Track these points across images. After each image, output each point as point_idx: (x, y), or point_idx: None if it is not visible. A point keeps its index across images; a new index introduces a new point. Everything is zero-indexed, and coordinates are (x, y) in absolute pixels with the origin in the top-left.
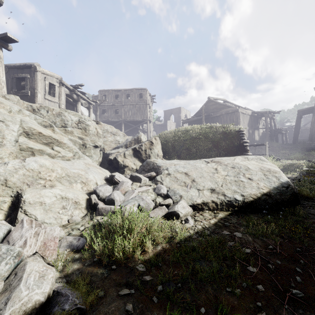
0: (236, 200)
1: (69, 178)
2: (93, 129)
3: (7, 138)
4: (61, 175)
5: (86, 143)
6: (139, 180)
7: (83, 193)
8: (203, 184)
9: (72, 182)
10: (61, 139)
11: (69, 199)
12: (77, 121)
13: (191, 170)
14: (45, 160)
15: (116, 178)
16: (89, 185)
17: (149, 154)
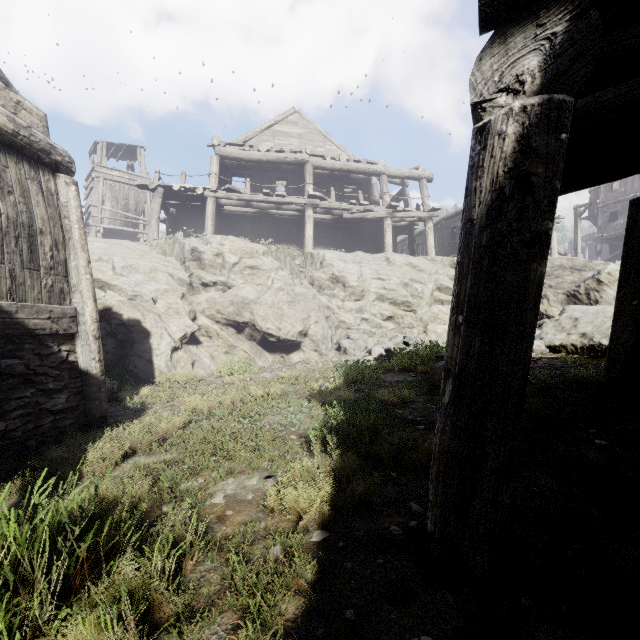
0: (601, 344)
1: None
2: None
3: (425, 294)
4: None
5: None
6: None
7: None
8: (581, 329)
9: None
10: None
11: None
12: None
13: (587, 315)
14: (442, 307)
15: None
16: None
17: (595, 299)
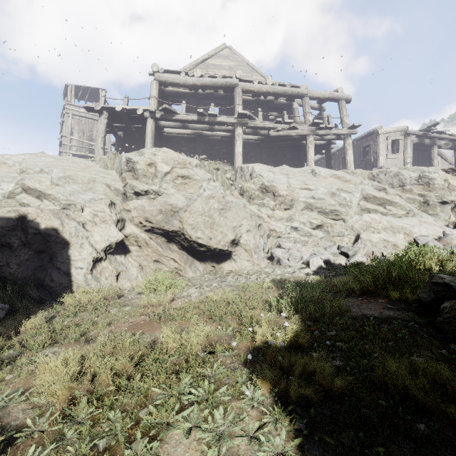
0: None
1: (392, 229)
2: (440, 182)
3: (353, 203)
4: (386, 226)
5: (429, 200)
6: None
7: (404, 241)
8: None
9: (395, 233)
10: (392, 199)
11: (389, 242)
12: (417, 177)
13: None
14: (374, 215)
15: (444, 233)
16: (412, 237)
17: None
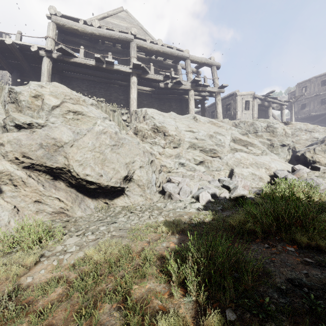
0: None
1: (257, 165)
2: (280, 131)
3: (226, 143)
4: (252, 163)
5: (274, 143)
6: (318, 169)
7: (266, 174)
8: None
9: (258, 167)
10: (252, 141)
11: (256, 175)
12: (265, 126)
13: None
14: (243, 153)
15: (294, 167)
16: (271, 171)
17: None
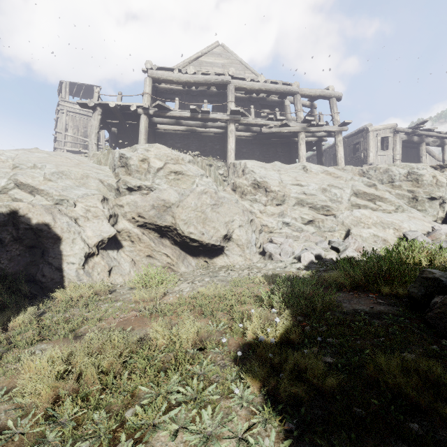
0: None
1: (382, 224)
2: (428, 178)
3: (343, 198)
4: (376, 222)
5: (417, 196)
6: None
7: (393, 236)
8: None
9: (385, 228)
10: (382, 195)
11: (379, 237)
12: (406, 173)
13: None
14: (364, 211)
15: (433, 228)
16: (401, 232)
17: None
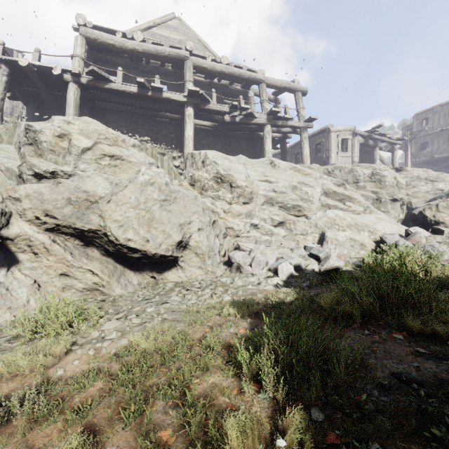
0: None
1: (357, 226)
2: (390, 180)
3: (314, 198)
4: (351, 224)
5: (381, 197)
6: (441, 233)
7: (369, 239)
8: None
9: (359, 230)
10: (351, 195)
11: (356, 241)
12: (370, 174)
13: None
14: (338, 211)
15: (409, 230)
16: (376, 235)
17: None
